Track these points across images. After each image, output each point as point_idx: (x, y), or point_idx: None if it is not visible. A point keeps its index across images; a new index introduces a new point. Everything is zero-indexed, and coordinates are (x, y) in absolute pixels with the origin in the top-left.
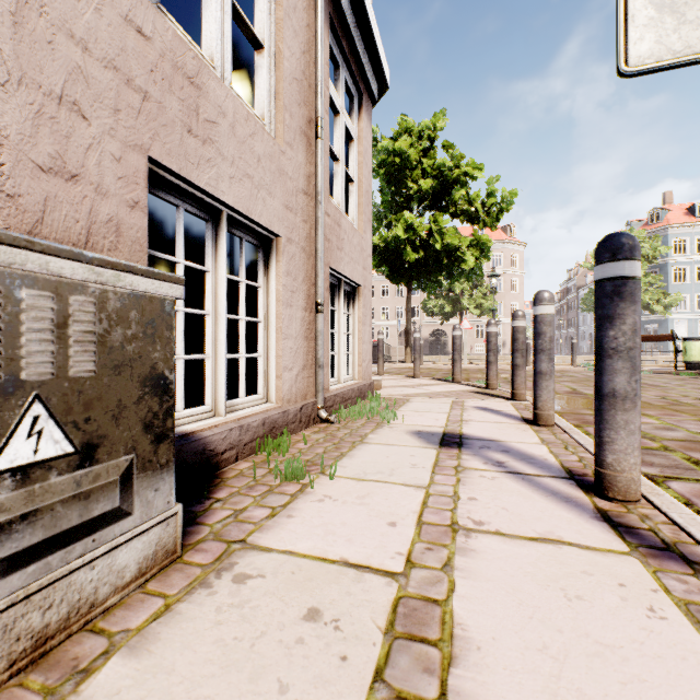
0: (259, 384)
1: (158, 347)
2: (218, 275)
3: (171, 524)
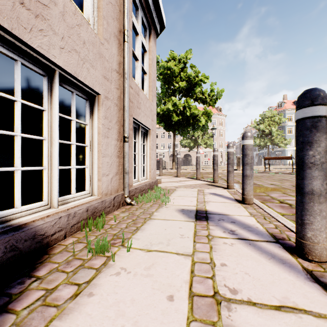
0: (86, 184)
1: None
2: (52, 113)
3: None
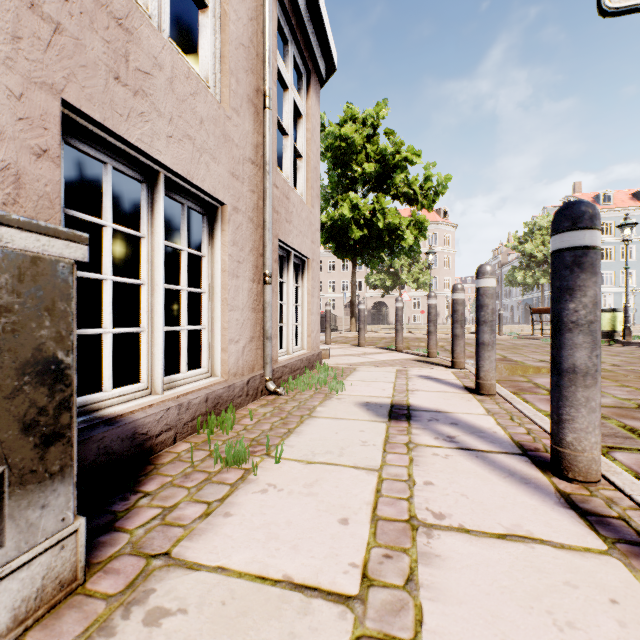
0: (203, 357)
1: (46, 322)
2: (154, 241)
3: (67, 546)
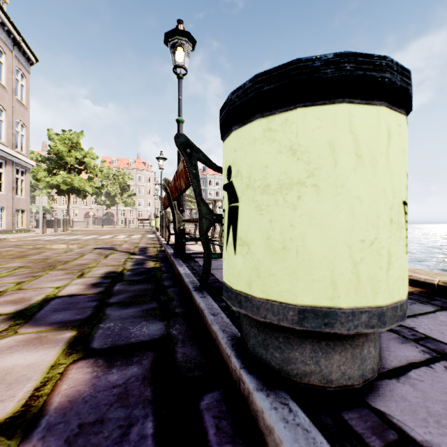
0: (3, 226)
1: None
2: None
3: None
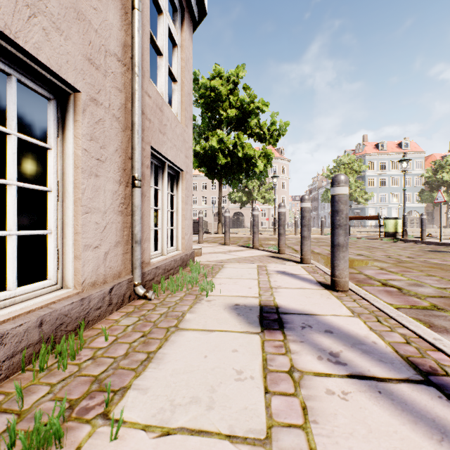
0: (49, 267)
1: None
2: None
3: None
